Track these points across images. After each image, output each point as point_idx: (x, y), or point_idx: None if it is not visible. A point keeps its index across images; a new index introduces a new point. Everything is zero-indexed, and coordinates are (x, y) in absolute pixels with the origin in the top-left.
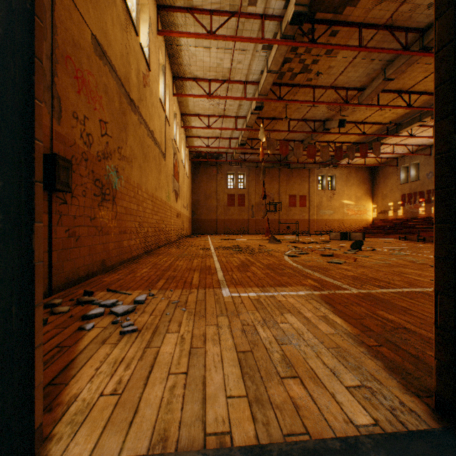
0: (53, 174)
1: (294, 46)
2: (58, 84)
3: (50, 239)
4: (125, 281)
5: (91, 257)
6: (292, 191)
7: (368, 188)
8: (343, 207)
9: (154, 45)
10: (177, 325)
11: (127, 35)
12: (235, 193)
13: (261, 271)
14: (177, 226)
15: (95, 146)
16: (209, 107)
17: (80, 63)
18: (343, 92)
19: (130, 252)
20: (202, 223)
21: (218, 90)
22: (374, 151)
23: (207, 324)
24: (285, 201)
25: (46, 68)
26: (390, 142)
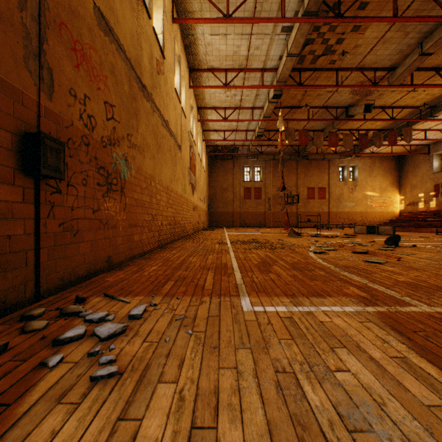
0: (38, 156)
1: (317, 25)
2: (49, 53)
3: (36, 234)
4: (129, 282)
5: (94, 254)
6: (310, 183)
7: (394, 178)
8: (366, 199)
9: (169, 33)
10: (177, 364)
11: (138, 16)
12: (251, 186)
13: (287, 272)
14: (194, 219)
15: (98, 130)
16: (226, 98)
17: (79, 34)
18: (370, 73)
19: (141, 247)
20: (219, 216)
21: (234, 80)
22: (404, 137)
23: (221, 366)
24: (303, 193)
25: (31, 30)
26: (422, 127)
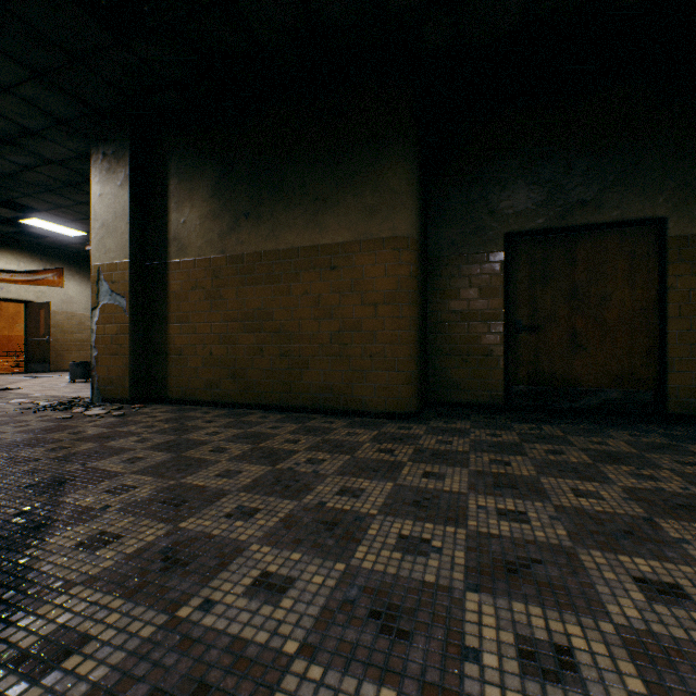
0: None
1: None
2: None
3: None
4: None
5: None
6: None
7: None
8: None
9: None
10: None
11: None
12: None
13: None
14: None
15: None
16: None
17: None
18: None
19: None
20: None
21: None
22: None
23: None
24: None
25: None
26: None
